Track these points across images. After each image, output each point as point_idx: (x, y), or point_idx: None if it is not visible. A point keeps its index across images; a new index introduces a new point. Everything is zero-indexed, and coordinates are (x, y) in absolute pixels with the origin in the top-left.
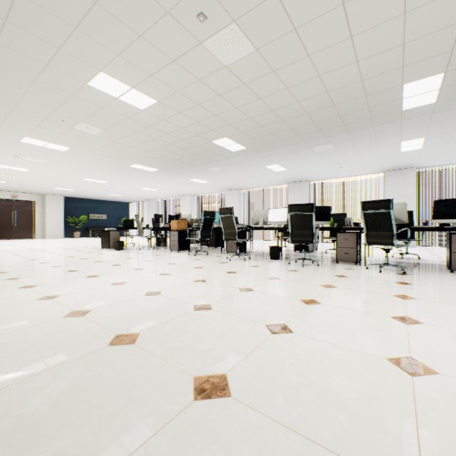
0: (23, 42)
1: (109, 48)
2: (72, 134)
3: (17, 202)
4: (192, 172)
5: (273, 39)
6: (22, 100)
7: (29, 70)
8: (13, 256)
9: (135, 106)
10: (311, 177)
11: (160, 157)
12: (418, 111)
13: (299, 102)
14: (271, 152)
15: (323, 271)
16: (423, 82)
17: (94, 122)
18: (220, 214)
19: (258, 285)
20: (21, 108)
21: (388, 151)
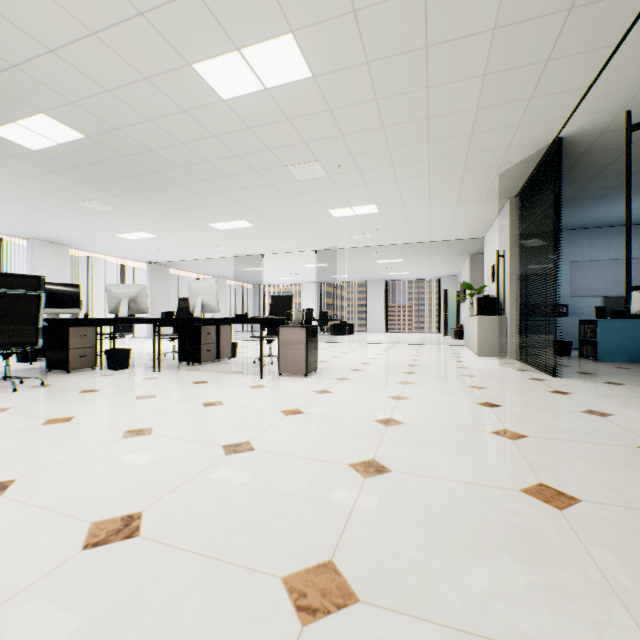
0: None
1: None
2: None
3: None
4: None
5: None
6: None
7: None
8: None
9: None
10: None
11: None
12: (4, 145)
13: None
14: None
15: None
16: (62, 128)
17: None
18: None
19: None
20: None
21: None
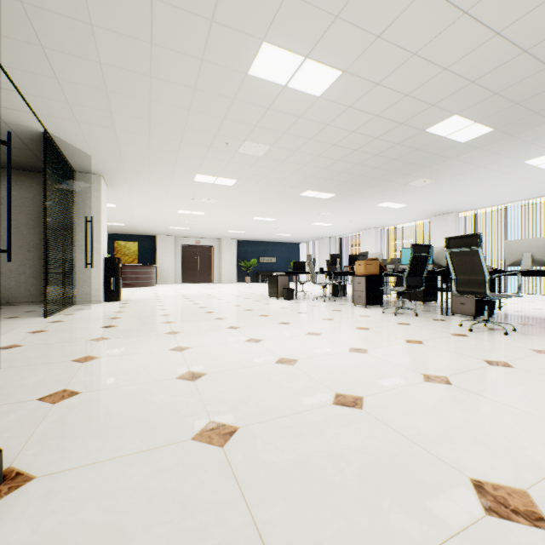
0: (174, 29)
1: None
2: (237, 161)
3: (199, 248)
4: (383, 191)
5: None
6: (187, 125)
7: (186, 76)
8: (187, 301)
9: (309, 93)
10: None
11: (339, 175)
12: None
13: None
14: None
15: None
16: None
17: (258, 137)
18: (447, 248)
19: None
20: (187, 137)
21: None
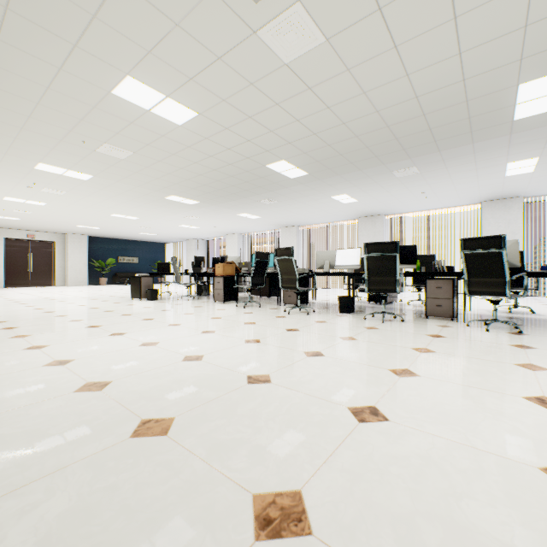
0: (30, 37)
1: (137, 42)
2: (95, 158)
3: (34, 243)
4: (241, 204)
5: (349, 24)
6: (33, 115)
7: (39, 76)
8: (25, 307)
9: (171, 121)
10: (388, 210)
11: (202, 187)
12: (535, 121)
13: (379, 111)
14: (339, 179)
15: (410, 328)
16: (546, 80)
17: (121, 143)
18: (276, 256)
19: (330, 347)
20: (32, 126)
21: (489, 175)
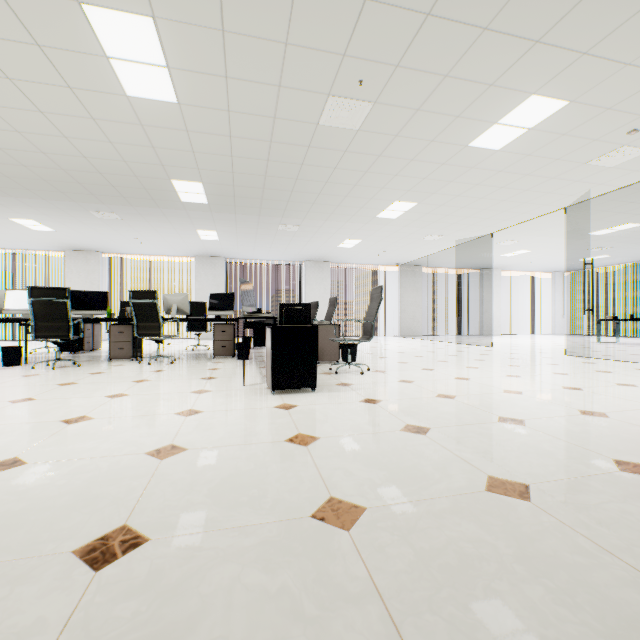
0: None
1: None
2: None
3: None
4: None
5: None
6: None
7: None
8: None
9: None
10: (104, 248)
11: None
12: (198, 207)
13: (46, 153)
14: (15, 201)
15: (80, 371)
16: (189, 184)
17: None
18: None
19: None
20: None
21: (189, 236)
